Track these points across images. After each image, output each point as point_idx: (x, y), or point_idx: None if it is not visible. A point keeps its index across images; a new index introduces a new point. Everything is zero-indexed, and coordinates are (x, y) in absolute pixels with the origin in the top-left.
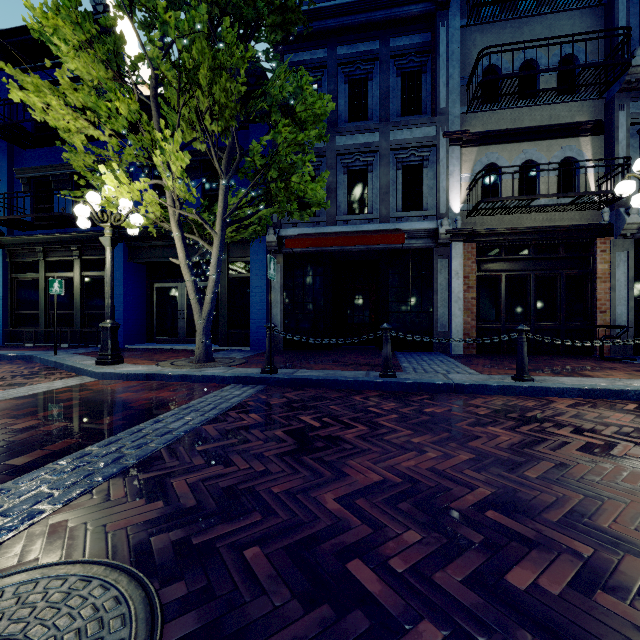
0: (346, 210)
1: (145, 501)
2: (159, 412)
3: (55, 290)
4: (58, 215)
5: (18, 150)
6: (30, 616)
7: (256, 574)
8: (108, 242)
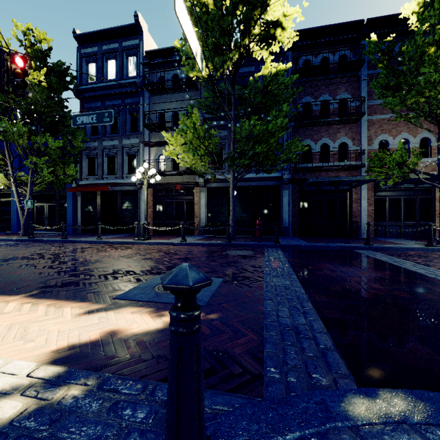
0: (107, 173)
1: None
2: None
3: None
4: None
5: None
6: None
7: None
8: None
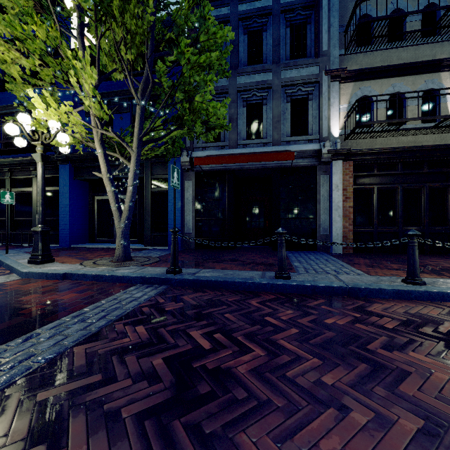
0: (245, 136)
1: None
2: (42, 323)
3: (6, 200)
4: None
5: None
6: None
7: None
8: (39, 158)
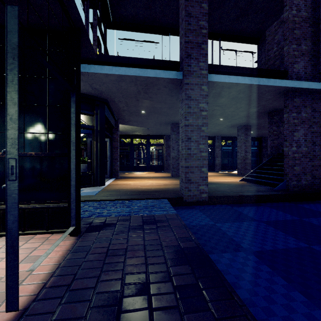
0: None
1: None
2: None
3: None
4: None
5: None
6: None
7: None
8: None
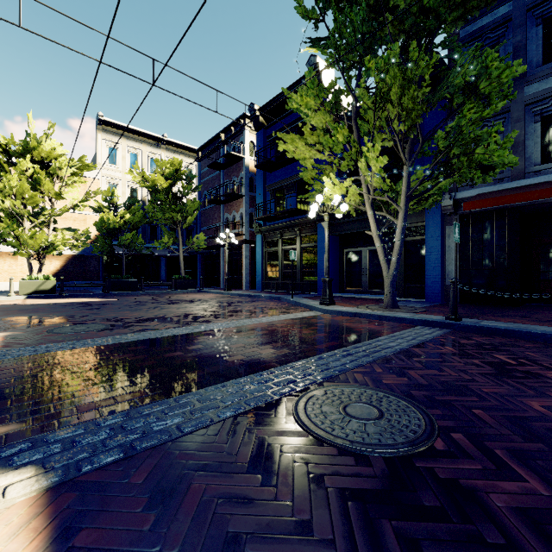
0: (538, 160)
1: (396, 376)
2: (375, 336)
3: (292, 257)
4: (290, 210)
5: (268, 174)
6: (371, 399)
7: (484, 420)
8: (326, 225)
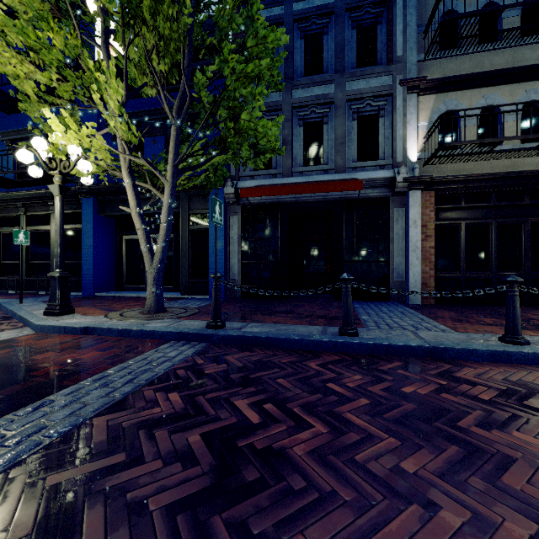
0: (302, 162)
1: None
2: (57, 387)
3: (20, 241)
4: None
5: (3, 115)
6: None
7: None
8: (57, 190)
